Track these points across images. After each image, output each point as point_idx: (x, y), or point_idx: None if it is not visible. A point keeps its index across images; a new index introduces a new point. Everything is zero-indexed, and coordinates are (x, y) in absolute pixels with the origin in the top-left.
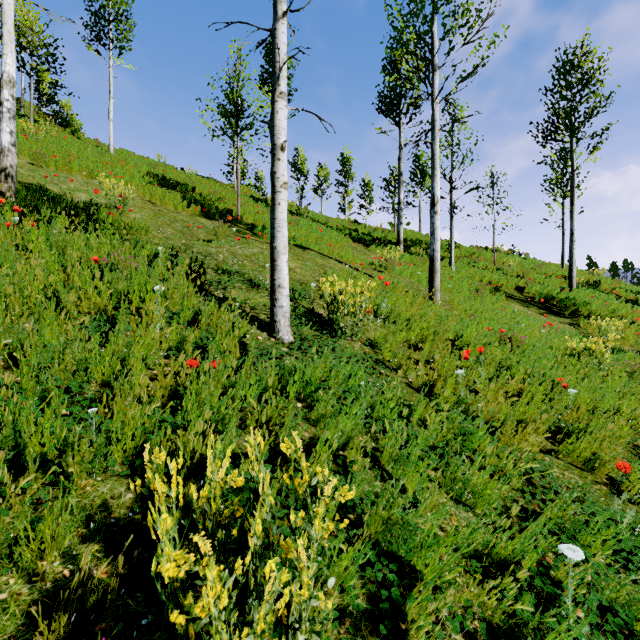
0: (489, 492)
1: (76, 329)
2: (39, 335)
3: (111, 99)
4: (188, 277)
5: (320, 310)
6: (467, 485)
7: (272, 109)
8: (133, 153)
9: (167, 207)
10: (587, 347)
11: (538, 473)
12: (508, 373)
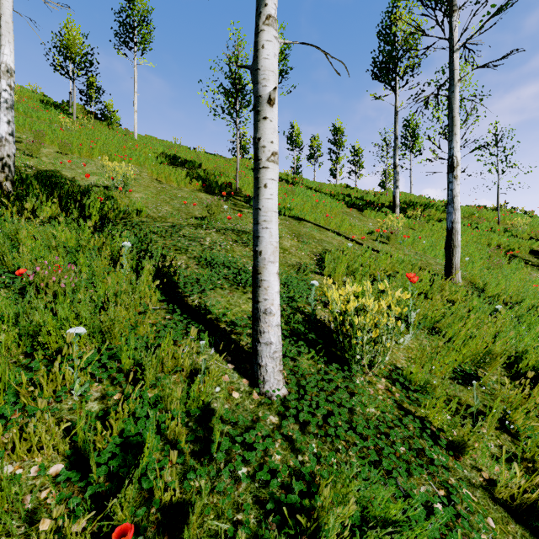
0: None
1: None
2: None
3: (135, 93)
4: (156, 279)
5: (322, 314)
6: None
7: (255, 44)
8: (155, 138)
9: (171, 184)
10: None
11: None
12: None
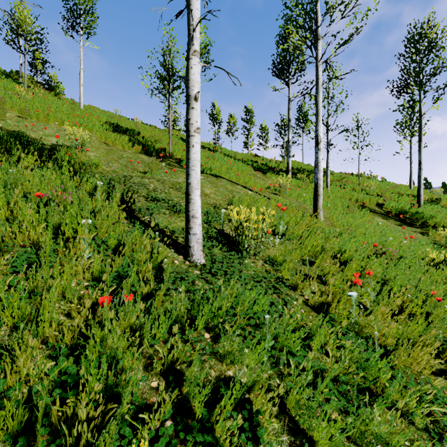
0: None
1: (2, 265)
2: None
3: (81, 70)
4: (121, 206)
5: (229, 230)
6: (378, 440)
7: (187, 65)
8: (98, 108)
9: (117, 147)
10: (445, 257)
11: (446, 418)
12: (388, 287)
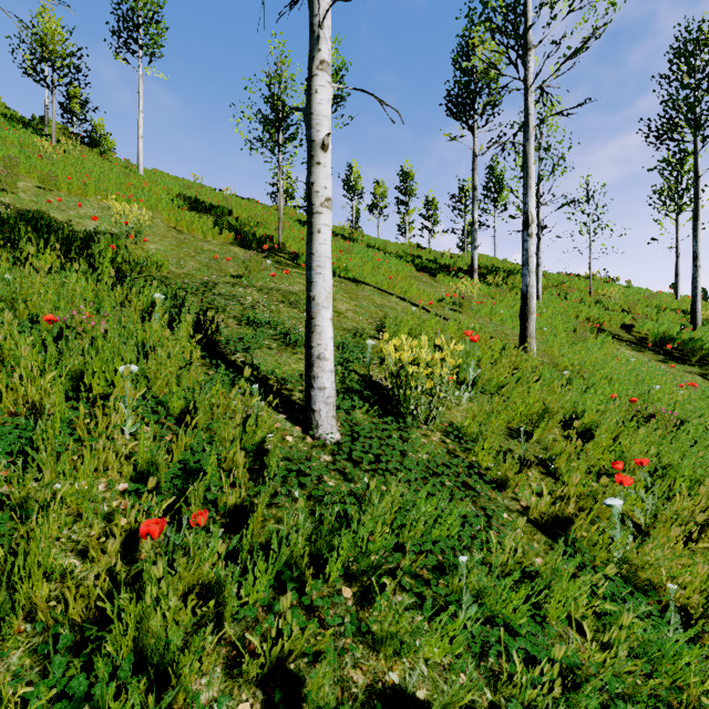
0: None
1: None
2: None
3: (141, 113)
4: (195, 335)
5: (380, 376)
6: None
7: (308, 87)
8: (167, 174)
9: (195, 235)
10: None
11: None
12: (668, 481)
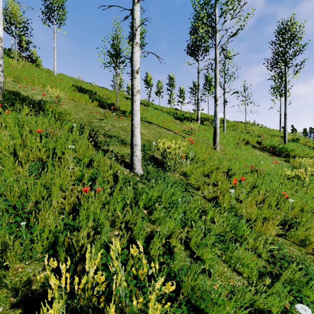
0: (251, 265)
1: (24, 170)
2: (1, 175)
3: (55, 49)
4: (89, 139)
5: (157, 156)
6: (238, 260)
7: (132, 51)
8: (66, 75)
9: (81, 102)
10: (296, 174)
11: (277, 252)
12: (256, 190)
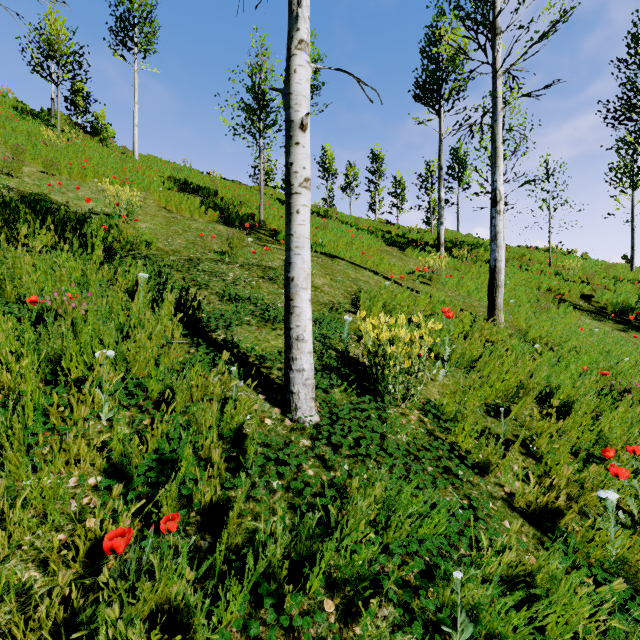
0: None
1: None
2: None
3: (136, 104)
4: (177, 313)
5: (356, 351)
6: None
7: (287, 67)
8: (160, 159)
9: (183, 214)
10: None
11: None
12: None
